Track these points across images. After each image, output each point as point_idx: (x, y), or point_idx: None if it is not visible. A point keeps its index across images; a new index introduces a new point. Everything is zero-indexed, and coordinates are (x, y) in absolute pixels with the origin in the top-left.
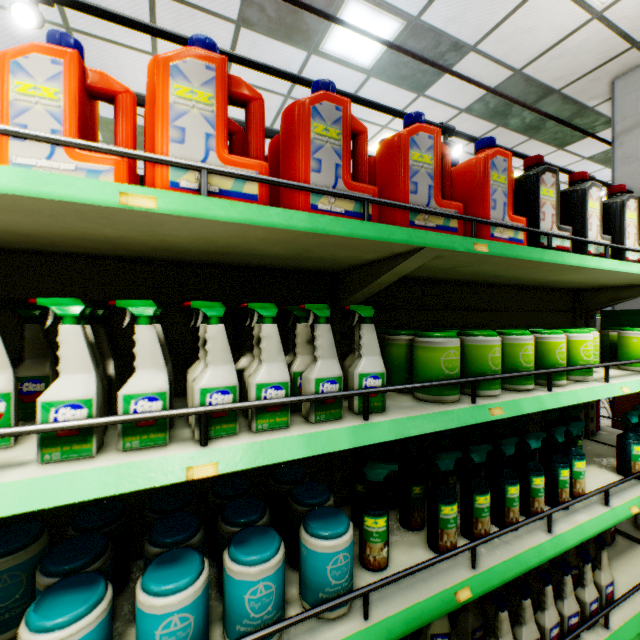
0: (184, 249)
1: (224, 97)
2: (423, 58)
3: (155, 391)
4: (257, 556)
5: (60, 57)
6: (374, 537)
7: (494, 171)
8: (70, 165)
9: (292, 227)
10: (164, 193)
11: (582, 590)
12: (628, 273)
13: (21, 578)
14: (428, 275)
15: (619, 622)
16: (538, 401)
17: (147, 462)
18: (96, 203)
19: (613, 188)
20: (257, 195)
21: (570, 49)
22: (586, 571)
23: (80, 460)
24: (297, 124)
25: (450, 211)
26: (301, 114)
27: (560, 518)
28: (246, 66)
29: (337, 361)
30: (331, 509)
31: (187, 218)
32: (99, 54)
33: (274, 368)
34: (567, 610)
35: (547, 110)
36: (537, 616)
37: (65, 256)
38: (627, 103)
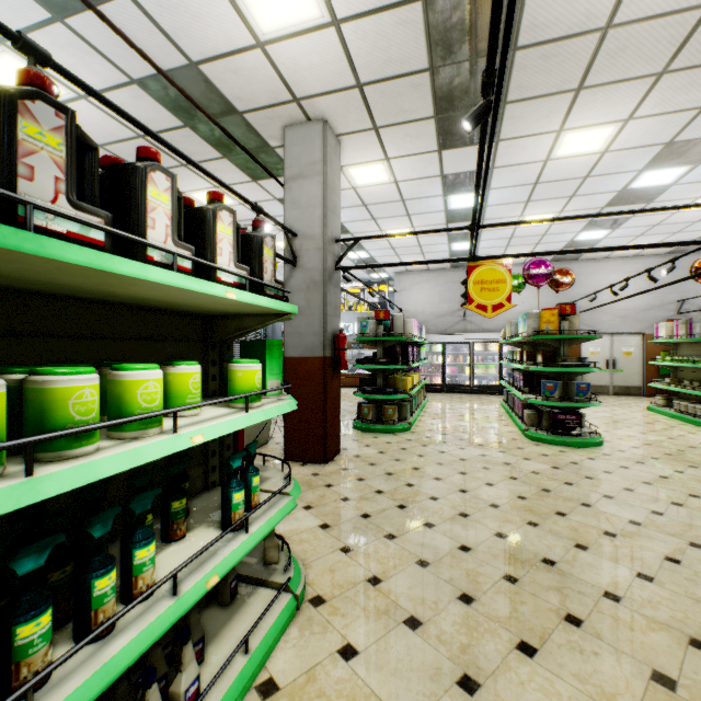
0: None
1: None
2: None
3: None
4: None
5: None
6: None
7: None
8: None
9: None
10: None
11: None
12: (206, 294)
13: None
14: None
15: None
16: None
17: None
18: None
19: (211, 194)
20: None
21: (244, 69)
22: (149, 699)
23: None
24: None
25: None
26: None
27: (80, 665)
28: None
29: None
30: None
31: None
32: None
33: None
34: None
35: (235, 131)
36: None
37: None
38: (294, 153)
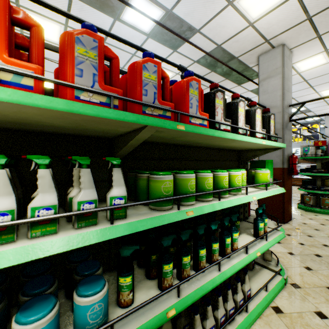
0: None
1: (5, 19)
2: (172, 31)
3: None
4: (34, 317)
5: None
6: (124, 288)
7: (191, 88)
8: None
9: (53, 108)
10: None
11: (236, 295)
12: (256, 143)
13: None
14: (164, 141)
15: (252, 308)
16: (212, 206)
17: None
18: None
19: (251, 103)
20: (33, 86)
21: (241, 38)
22: (238, 286)
23: None
24: (66, 46)
25: (167, 107)
26: (68, 40)
27: (225, 262)
28: (65, 16)
29: (95, 190)
30: (96, 276)
31: None
32: None
33: (47, 196)
34: (229, 307)
35: (233, 66)
36: (215, 313)
37: None
38: (264, 67)
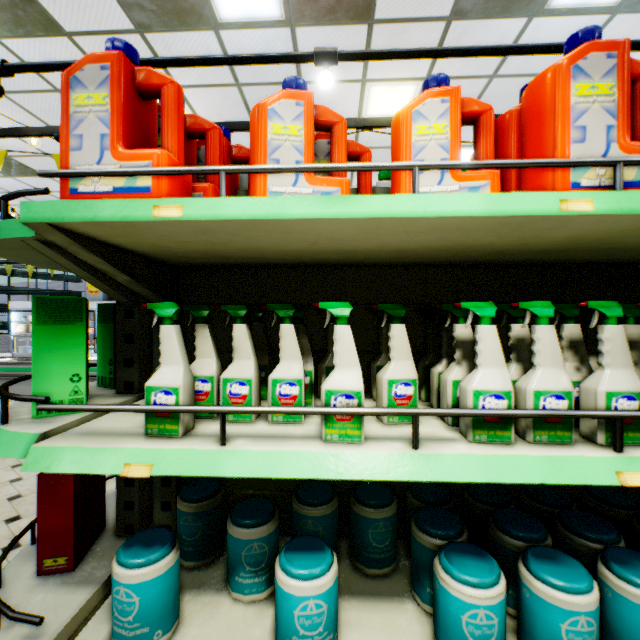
0: (523, 250)
1: (625, 82)
2: None
3: (560, 390)
4: None
5: (447, 96)
6: None
7: None
8: (454, 186)
9: None
10: (598, 194)
11: None
12: None
13: (388, 529)
14: None
15: None
16: None
17: (572, 458)
18: (540, 214)
19: None
20: None
21: None
22: None
23: (500, 445)
24: None
25: None
26: None
27: None
28: (498, 55)
29: None
30: None
31: (613, 216)
32: (319, 96)
33: None
34: None
35: None
36: None
37: (394, 266)
38: None
